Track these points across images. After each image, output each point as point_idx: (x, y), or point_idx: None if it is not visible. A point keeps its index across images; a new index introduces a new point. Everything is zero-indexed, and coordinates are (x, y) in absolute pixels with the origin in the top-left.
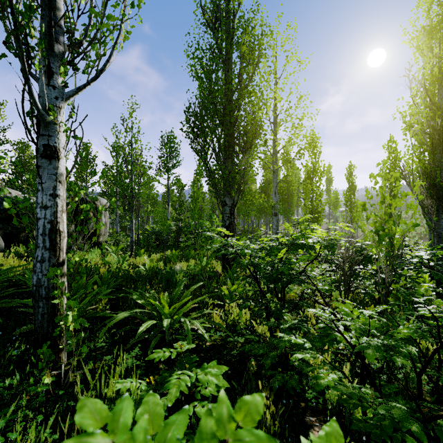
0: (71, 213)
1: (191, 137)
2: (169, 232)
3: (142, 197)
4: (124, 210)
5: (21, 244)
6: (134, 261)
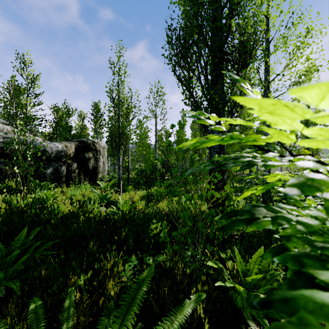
0: (75, 154)
1: (174, 64)
2: (155, 170)
3: (132, 139)
4: (112, 148)
5: (15, 179)
6: (116, 199)
